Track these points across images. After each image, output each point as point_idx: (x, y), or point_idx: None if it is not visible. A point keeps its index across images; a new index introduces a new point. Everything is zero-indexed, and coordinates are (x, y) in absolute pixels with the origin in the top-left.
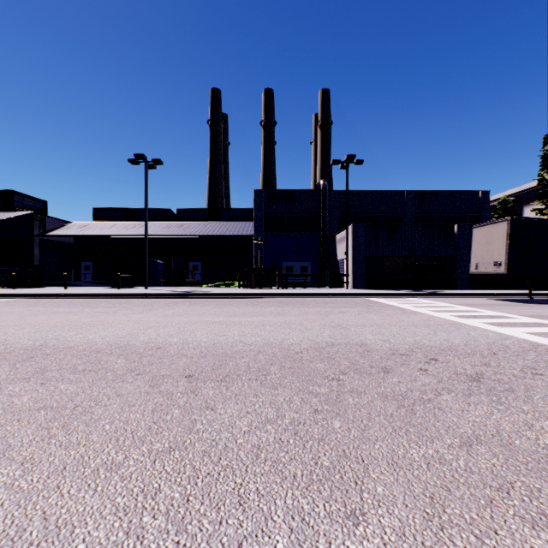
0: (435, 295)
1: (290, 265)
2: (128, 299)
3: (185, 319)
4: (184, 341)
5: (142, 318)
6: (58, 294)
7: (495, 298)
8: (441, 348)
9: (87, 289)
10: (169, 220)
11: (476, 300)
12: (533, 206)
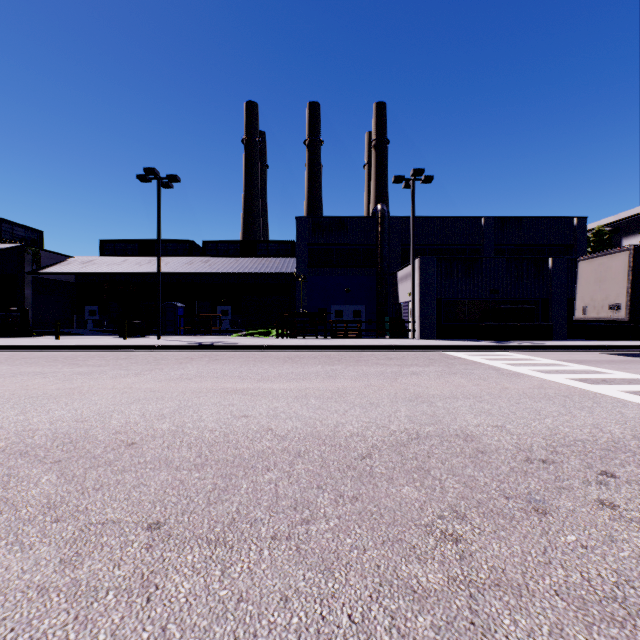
0: (529, 348)
1: (341, 310)
2: (132, 353)
3: (194, 386)
4: (178, 428)
5: (133, 384)
6: (42, 346)
7: (607, 351)
8: (600, 444)
9: (84, 340)
10: (192, 255)
11: (585, 354)
12: (635, 238)
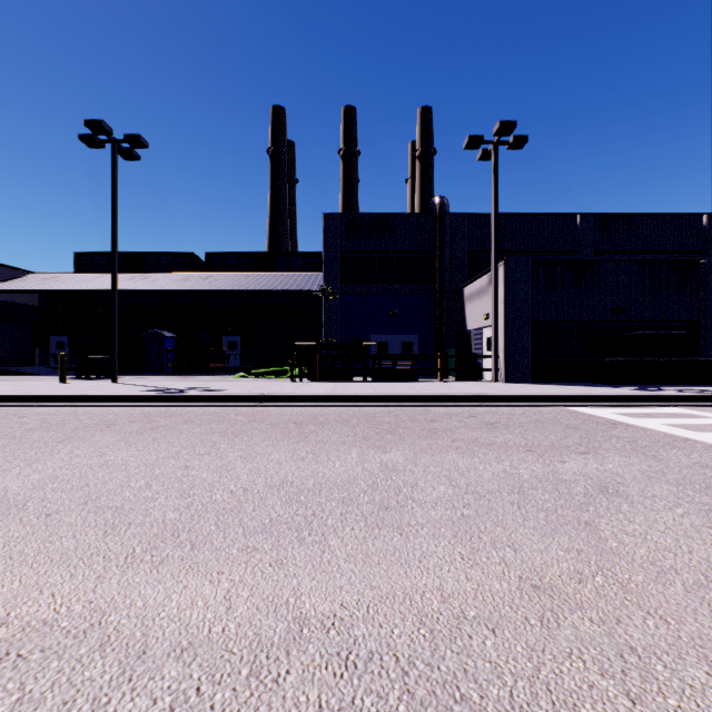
0: (707, 400)
1: (384, 340)
2: (28, 409)
3: None
4: None
5: None
6: None
7: None
8: None
9: None
10: (192, 271)
11: None
12: None
